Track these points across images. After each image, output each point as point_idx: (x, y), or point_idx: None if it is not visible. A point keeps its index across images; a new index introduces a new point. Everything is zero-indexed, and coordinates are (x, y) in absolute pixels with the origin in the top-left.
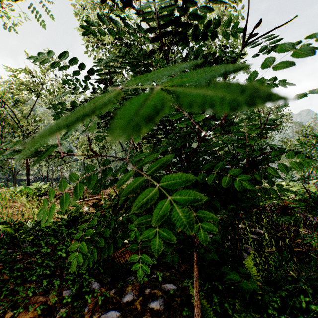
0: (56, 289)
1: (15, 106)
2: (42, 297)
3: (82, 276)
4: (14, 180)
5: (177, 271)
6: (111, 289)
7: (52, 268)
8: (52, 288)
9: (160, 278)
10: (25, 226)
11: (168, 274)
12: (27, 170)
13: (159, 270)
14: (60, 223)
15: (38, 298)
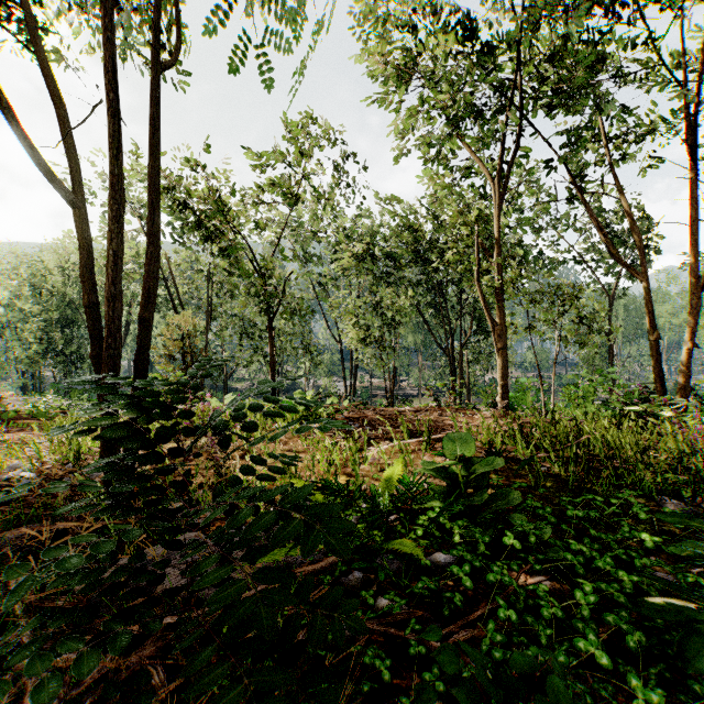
0: None
1: None
2: None
3: None
4: (225, 387)
5: None
6: None
7: None
8: None
9: None
10: (371, 503)
11: None
12: (271, 365)
13: None
14: (439, 503)
15: None
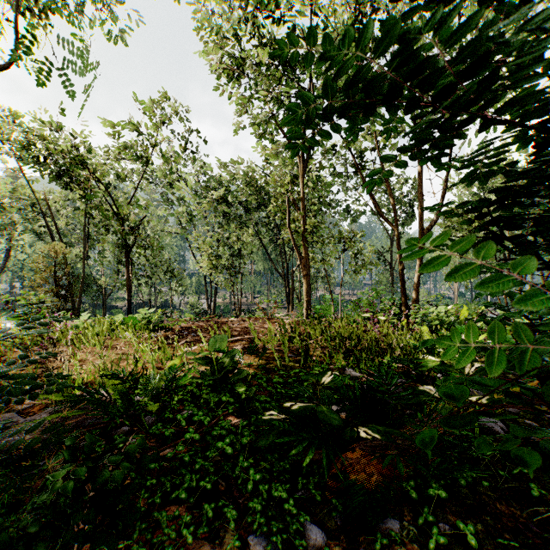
0: (232, 530)
1: (106, 191)
2: (210, 545)
3: (283, 506)
4: (103, 306)
5: (496, 519)
6: (354, 548)
7: (216, 478)
8: (223, 524)
9: (472, 537)
10: (146, 383)
11: (480, 527)
12: (127, 288)
13: (448, 510)
14: (200, 381)
15: (202, 548)
